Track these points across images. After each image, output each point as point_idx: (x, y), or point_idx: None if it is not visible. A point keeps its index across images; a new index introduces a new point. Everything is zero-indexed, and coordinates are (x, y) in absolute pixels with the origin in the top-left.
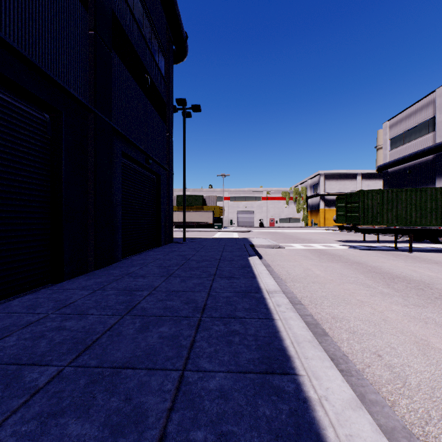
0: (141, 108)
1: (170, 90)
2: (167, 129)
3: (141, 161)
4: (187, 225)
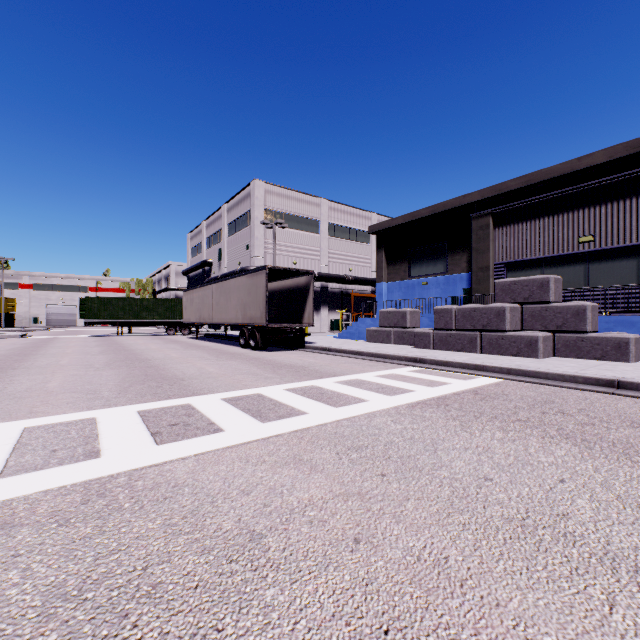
0: None
1: None
2: None
3: None
4: None
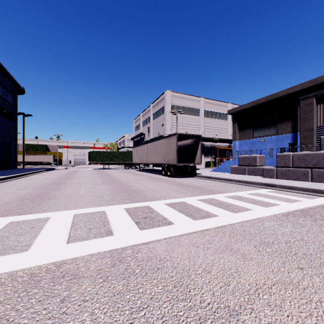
0: (3, 122)
1: (16, 109)
2: (14, 124)
3: (3, 140)
4: (34, 164)
